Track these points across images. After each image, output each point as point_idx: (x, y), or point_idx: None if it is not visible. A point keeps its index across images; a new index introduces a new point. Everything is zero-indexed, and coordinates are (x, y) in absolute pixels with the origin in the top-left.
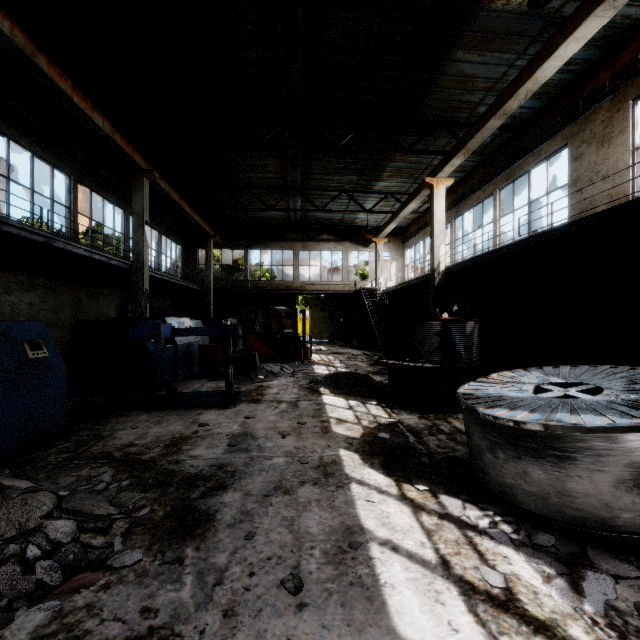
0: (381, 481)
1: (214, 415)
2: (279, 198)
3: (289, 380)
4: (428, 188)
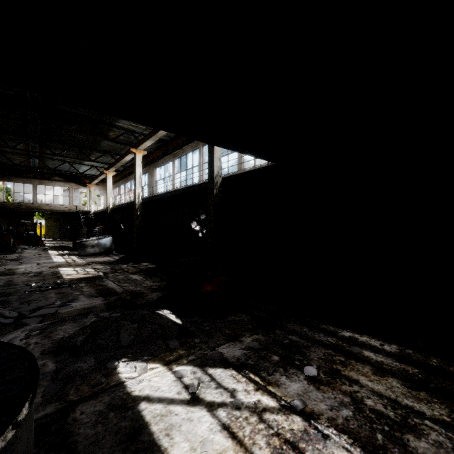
0: (59, 256)
1: (7, 255)
2: (22, 157)
3: (34, 250)
4: (106, 174)
